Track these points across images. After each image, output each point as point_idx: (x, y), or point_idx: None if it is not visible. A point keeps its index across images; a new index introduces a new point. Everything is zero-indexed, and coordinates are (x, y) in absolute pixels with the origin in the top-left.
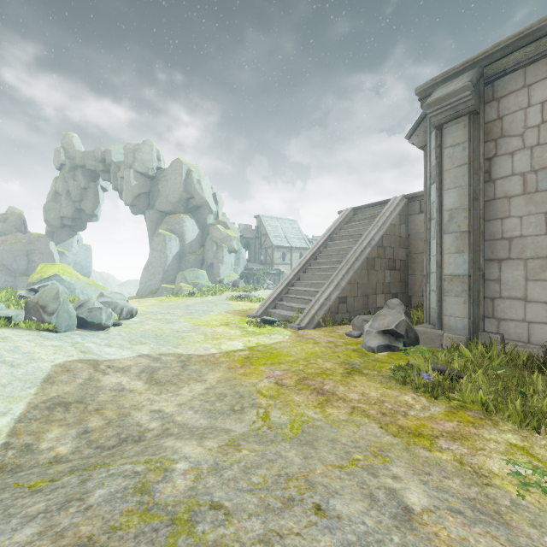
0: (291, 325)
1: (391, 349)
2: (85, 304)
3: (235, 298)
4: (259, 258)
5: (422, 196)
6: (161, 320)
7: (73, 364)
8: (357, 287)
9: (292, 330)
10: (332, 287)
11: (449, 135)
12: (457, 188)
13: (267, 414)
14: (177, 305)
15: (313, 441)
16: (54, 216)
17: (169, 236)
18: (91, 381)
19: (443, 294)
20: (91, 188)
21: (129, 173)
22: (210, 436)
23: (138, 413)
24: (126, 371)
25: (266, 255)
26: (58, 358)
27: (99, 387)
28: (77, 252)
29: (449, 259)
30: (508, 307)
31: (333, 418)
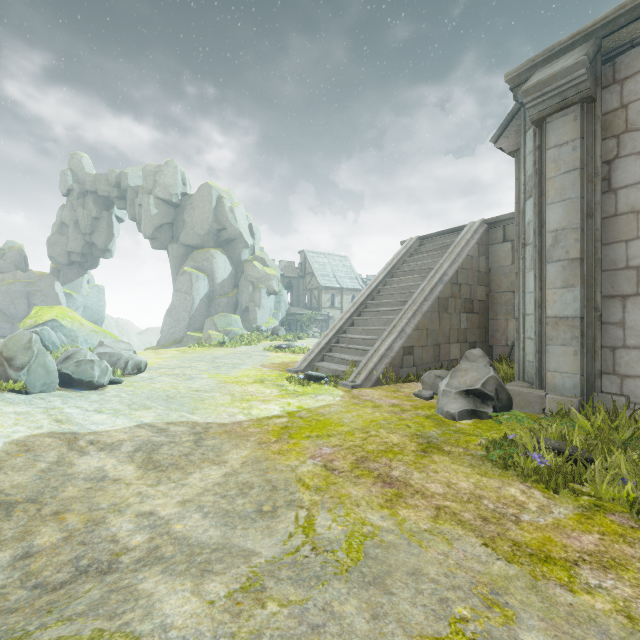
0: (342, 382)
1: (476, 416)
2: (73, 356)
3: (274, 349)
4: (303, 301)
5: (507, 220)
6: (178, 375)
7: (39, 440)
8: (426, 334)
9: (345, 389)
10: (394, 334)
11: (554, 131)
12: (565, 201)
13: (311, 520)
14: (202, 357)
15: (383, 576)
16: (60, 251)
17: (196, 274)
18: (60, 466)
19: (544, 342)
20: (104, 218)
21: (149, 200)
22: (218, 568)
23: (118, 518)
24: (115, 449)
25: (311, 298)
26: (18, 431)
27: (69, 475)
28: (87, 294)
29: (553, 296)
30: (635, 359)
31: (410, 526)
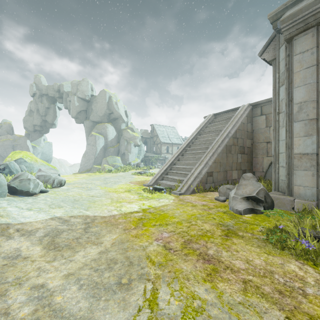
0: (174, 191)
1: (253, 212)
2: (20, 176)
3: (137, 173)
4: (153, 150)
5: (263, 103)
6: (83, 187)
7: None
8: (220, 165)
9: (175, 195)
10: (202, 165)
11: (299, 44)
12: (306, 85)
13: (155, 293)
14: (99, 178)
15: None
16: (29, 125)
17: (98, 136)
18: None
19: (292, 169)
20: (52, 108)
21: (74, 98)
22: None
23: (17, 290)
24: (32, 234)
25: (157, 148)
26: None
27: None
28: (43, 146)
29: (298, 141)
30: None
31: (227, 299)
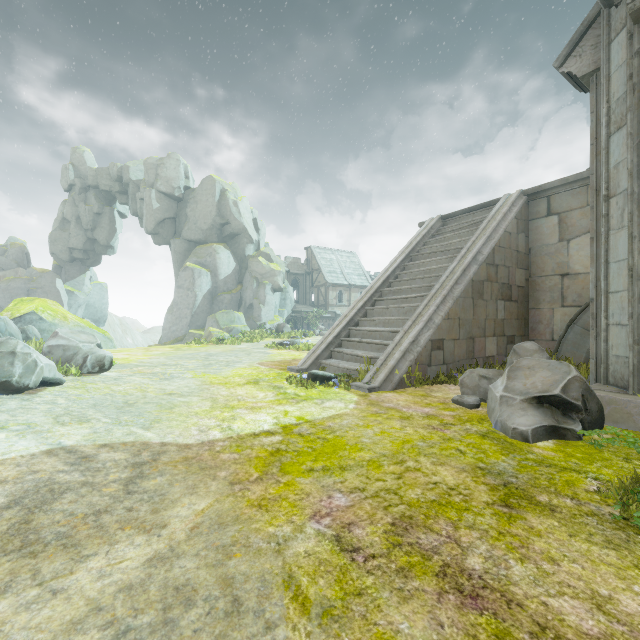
0: (356, 384)
1: (557, 435)
2: None
3: (276, 346)
4: (310, 299)
5: (552, 189)
6: (155, 374)
7: None
8: (458, 325)
9: (359, 392)
10: (420, 324)
11: None
12: None
13: None
14: (195, 354)
15: None
16: (61, 248)
17: (199, 270)
18: None
19: None
20: (106, 213)
21: (150, 194)
22: None
23: None
24: None
25: (318, 295)
26: None
27: None
28: (89, 291)
29: None
30: None
31: None
